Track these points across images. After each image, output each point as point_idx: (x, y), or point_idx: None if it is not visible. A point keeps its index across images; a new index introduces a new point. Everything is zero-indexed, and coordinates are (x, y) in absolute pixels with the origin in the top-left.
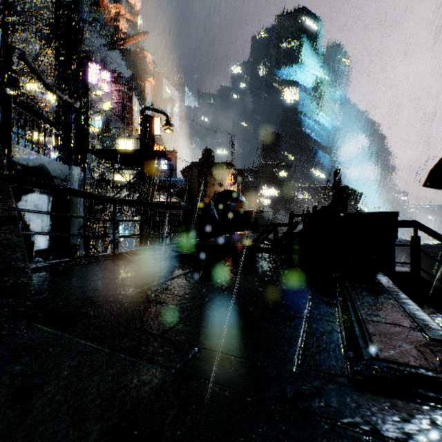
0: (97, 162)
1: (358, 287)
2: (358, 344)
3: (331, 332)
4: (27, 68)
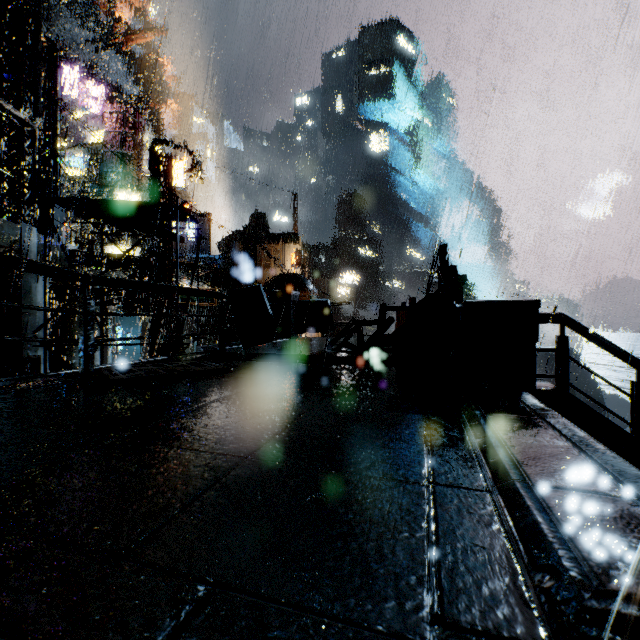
0: (77, 225)
1: (501, 419)
2: (554, 554)
3: (482, 516)
4: None
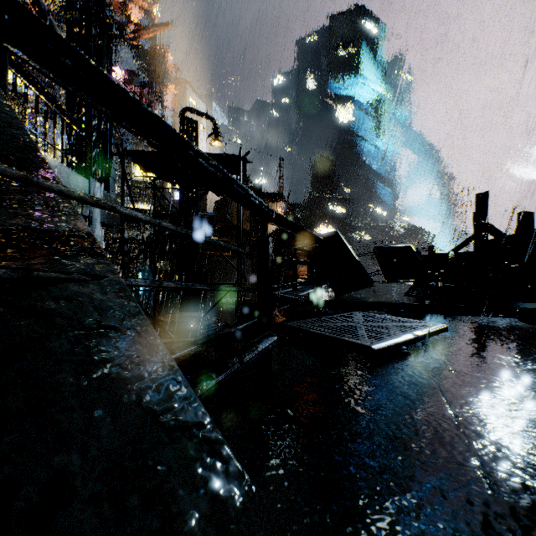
0: None
1: None
2: None
3: None
4: (31, 4)
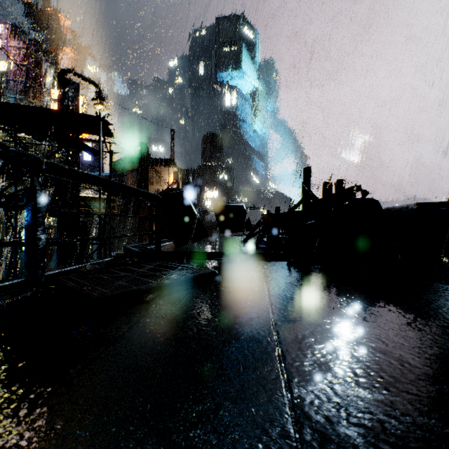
0: None
1: None
2: None
3: None
4: None
